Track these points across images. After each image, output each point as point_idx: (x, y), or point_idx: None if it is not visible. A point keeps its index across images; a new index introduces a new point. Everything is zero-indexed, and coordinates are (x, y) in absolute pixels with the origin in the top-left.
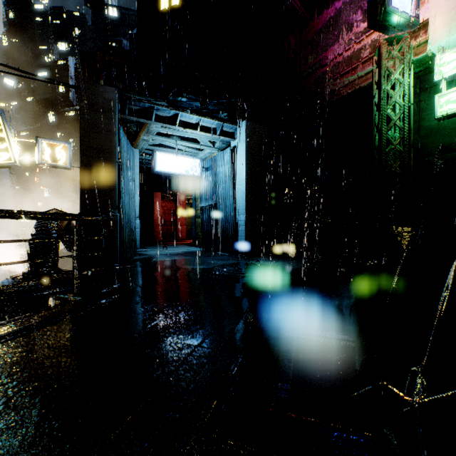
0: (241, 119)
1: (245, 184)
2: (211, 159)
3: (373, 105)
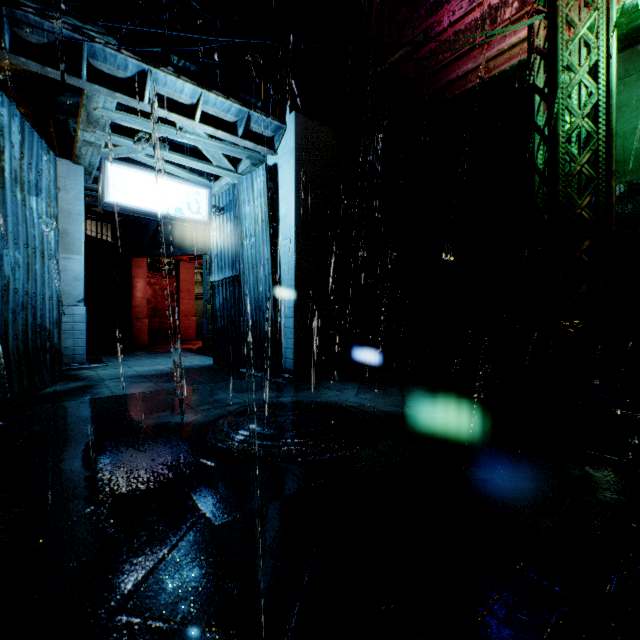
0: (287, 114)
1: (294, 236)
2: (230, 190)
3: (533, 94)
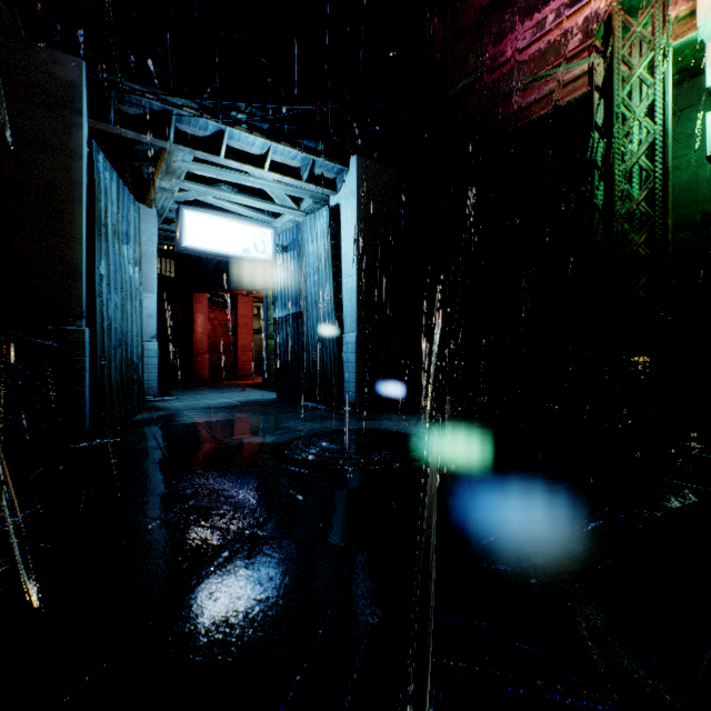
0: (349, 155)
1: (356, 274)
2: (294, 229)
3: (593, 131)
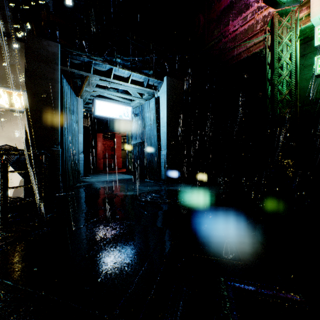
0: (163, 75)
1: (166, 126)
2: (140, 107)
3: (266, 65)
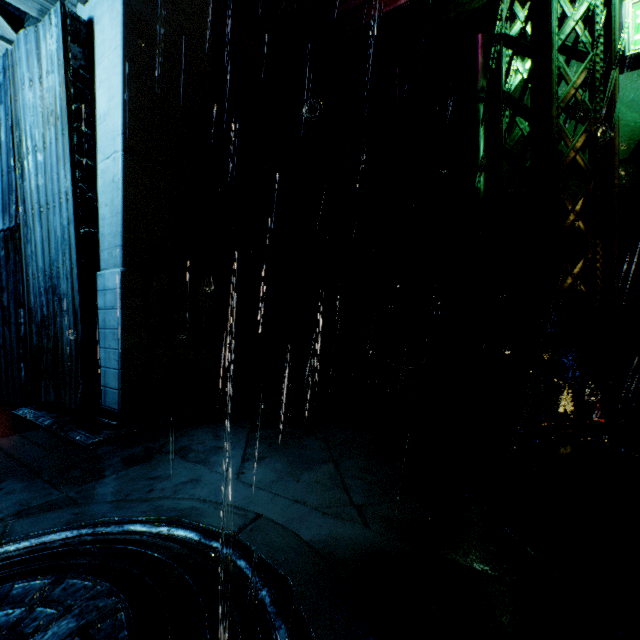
0: None
1: (122, 150)
2: None
3: None
